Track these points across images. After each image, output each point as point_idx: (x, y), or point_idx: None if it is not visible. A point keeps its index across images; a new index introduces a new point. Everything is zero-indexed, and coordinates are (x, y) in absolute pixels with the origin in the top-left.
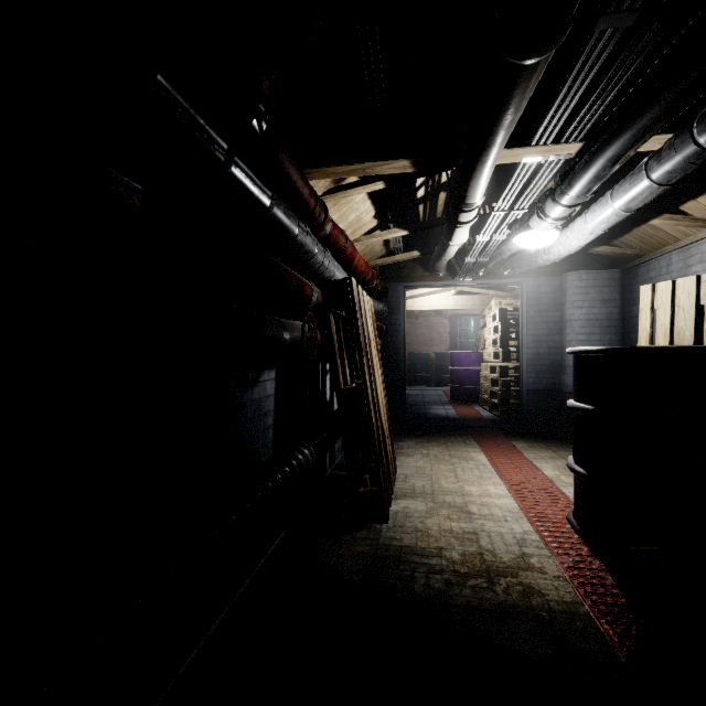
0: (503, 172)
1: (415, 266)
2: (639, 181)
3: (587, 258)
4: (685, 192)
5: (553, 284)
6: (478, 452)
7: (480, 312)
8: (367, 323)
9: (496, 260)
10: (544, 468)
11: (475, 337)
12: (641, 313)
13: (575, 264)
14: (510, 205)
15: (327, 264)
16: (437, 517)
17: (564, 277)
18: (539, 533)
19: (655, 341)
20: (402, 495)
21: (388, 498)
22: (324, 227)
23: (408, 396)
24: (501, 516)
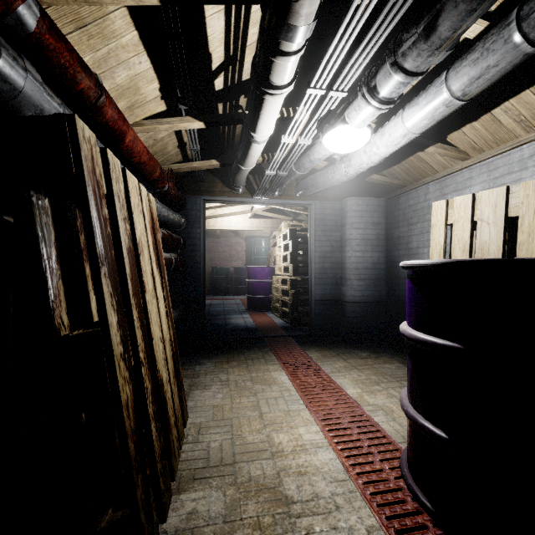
0: (299, 94)
1: (215, 180)
2: (501, 42)
3: (359, 188)
4: (457, 122)
5: (335, 207)
6: (279, 371)
7: (269, 235)
8: (133, 221)
9: (294, 177)
10: (345, 385)
11: (266, 254)
12: (433, 229)
13: (351, 192)
14: (314, 109)
15: (17, 81)
16: (241, 532)
17: (344, 202)
18: (387, 529)
19: (451, 256)
20: (188, 479)
21: (162, 507)
22: (13, 6)
23: (211, 306)
24: (329, 498)
